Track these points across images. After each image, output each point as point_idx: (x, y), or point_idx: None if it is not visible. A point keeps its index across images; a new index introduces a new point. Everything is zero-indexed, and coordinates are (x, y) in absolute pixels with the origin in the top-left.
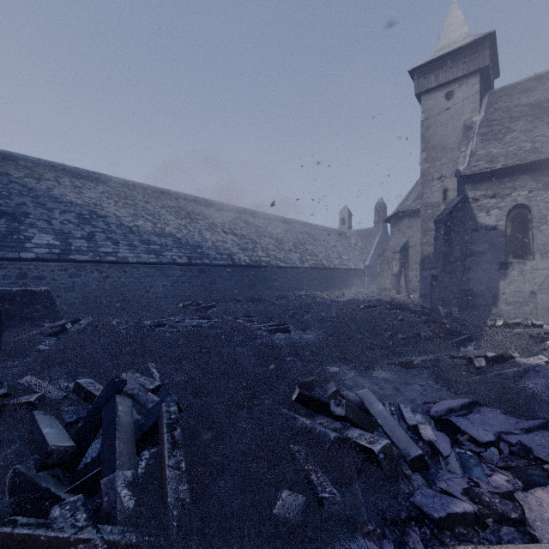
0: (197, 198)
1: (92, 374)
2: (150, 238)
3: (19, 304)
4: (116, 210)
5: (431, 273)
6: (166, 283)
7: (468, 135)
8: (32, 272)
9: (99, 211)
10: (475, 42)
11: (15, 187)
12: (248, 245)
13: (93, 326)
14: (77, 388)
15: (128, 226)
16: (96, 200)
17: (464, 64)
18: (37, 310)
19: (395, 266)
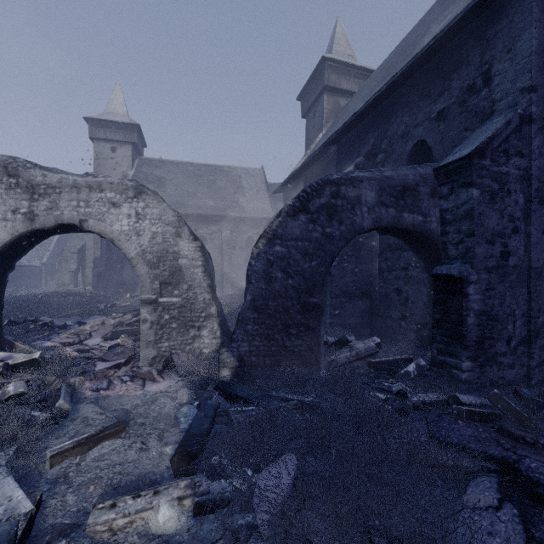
0: None
1: None
2: None
3: None
4: None
5: (98, 270)
6: None
7: None
8: None
9: None
10: (129, 124)
11: None
12: None
13: None
14: None
15: None
16: None
17: (123, 134)
18: None
19: (73, 264)
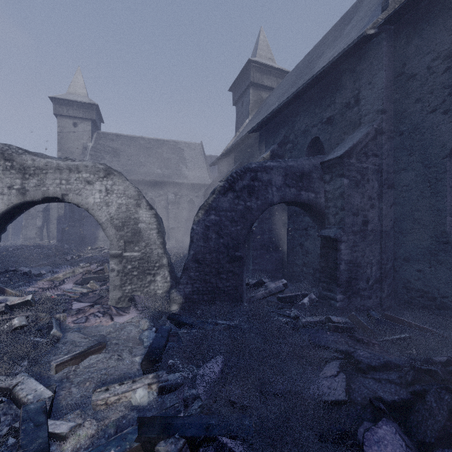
0: None
1: None
2: None
3: None
4: None
5: (62, 226)
6: None
7: (85, 153)
8: None
9: None
10: (89, 104)
11: None
12: None
13: None
14: None
15: None
16: None
17: (83, 112)
18: None
19: (39, 221)
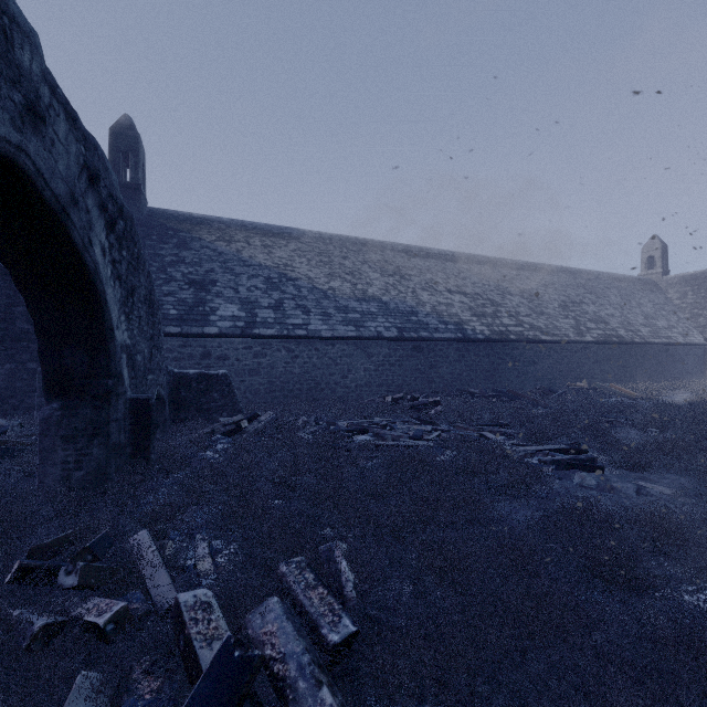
0: (409, 247)
1: (239, 539)
2: (348, 303)
3: (195, 392)
4: (308, 270)
5: None
6: (369, 366)
7: None
8: (215, 350)
9: (289, 273)
10: None
11: (205, 252)
12: (485, 309)
13: (273, 425)
14: (176, 616)
15: (321, 290)
16: (286, 260)
17: None
18: (214, 400)
19: None
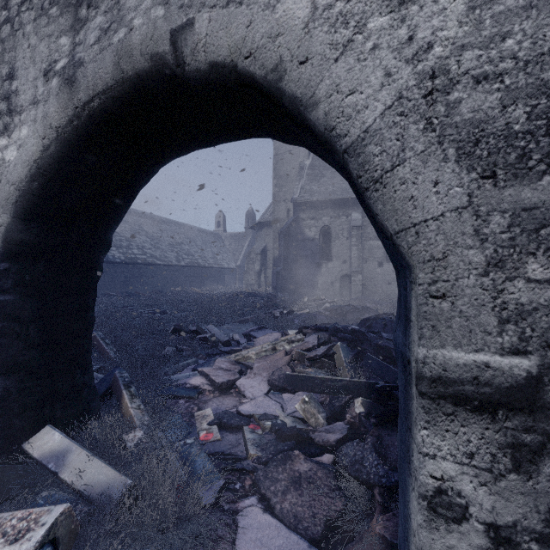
0: None
1: None
2: None
3: None
4: None
5: (276, 270)
6: None
7: (301, 173)
8: None
9: None
10: None
11: None
12: (122, 243)
13: None
14: None
15: None
16: None
17: None
18: None
19: (257, 265)
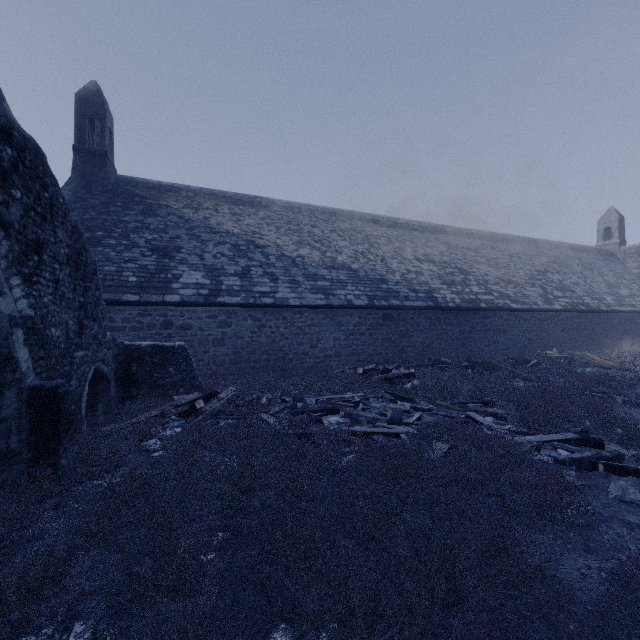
0: (377, 217)
1: None
2: (317, 271)
3: (148, 366)
4: (276, 238)
5: None
6: (338, 335)
7: None
8: (177, 320)
9: (257, 240)
10: None
11: (172, 219)
12: (454, 277)
13: (233, 404)
14: None
15: (290, 257)
16: (255, 227)
17: None
18: (169, 375)
19: None
